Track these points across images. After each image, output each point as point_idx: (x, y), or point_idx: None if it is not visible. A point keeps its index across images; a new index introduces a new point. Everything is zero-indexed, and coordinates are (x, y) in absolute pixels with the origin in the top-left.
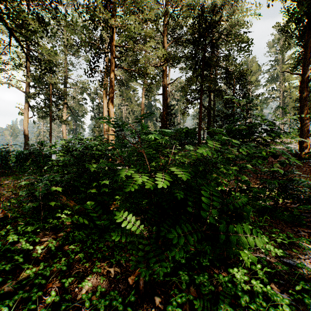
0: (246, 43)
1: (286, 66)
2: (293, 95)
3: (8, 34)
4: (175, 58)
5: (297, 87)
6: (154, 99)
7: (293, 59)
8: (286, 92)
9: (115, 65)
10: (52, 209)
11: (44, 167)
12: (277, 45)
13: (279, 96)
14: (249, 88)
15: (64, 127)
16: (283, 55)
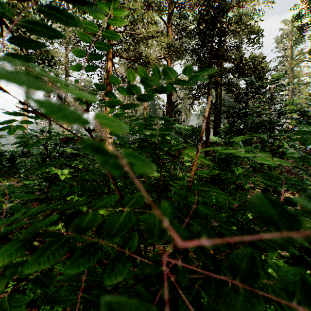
0: (258, 32)
1: (295, 62)
2: (303, 93)
3: (6, 30)
4: (180, 48)
5: (307, 84)
6: (157, 98)
7: (303, 55)
8: (295, 89)
9: (113, 53)
10: (23, 226)
11: (21, 170)
12: (286, 40)
13: (288, 94)
14: (266, 77)
15: (65, 126)
16: (294, 48)
